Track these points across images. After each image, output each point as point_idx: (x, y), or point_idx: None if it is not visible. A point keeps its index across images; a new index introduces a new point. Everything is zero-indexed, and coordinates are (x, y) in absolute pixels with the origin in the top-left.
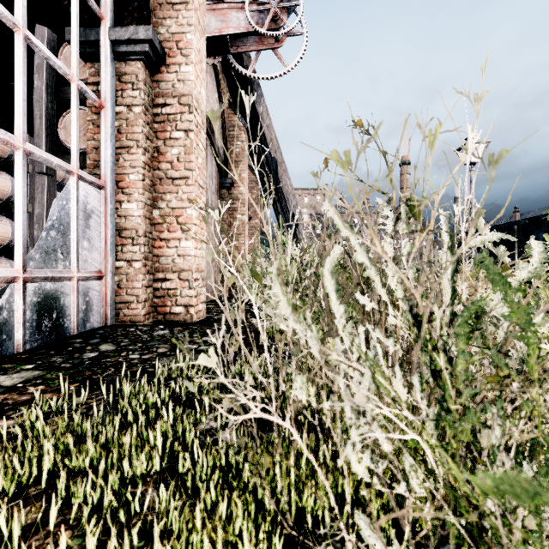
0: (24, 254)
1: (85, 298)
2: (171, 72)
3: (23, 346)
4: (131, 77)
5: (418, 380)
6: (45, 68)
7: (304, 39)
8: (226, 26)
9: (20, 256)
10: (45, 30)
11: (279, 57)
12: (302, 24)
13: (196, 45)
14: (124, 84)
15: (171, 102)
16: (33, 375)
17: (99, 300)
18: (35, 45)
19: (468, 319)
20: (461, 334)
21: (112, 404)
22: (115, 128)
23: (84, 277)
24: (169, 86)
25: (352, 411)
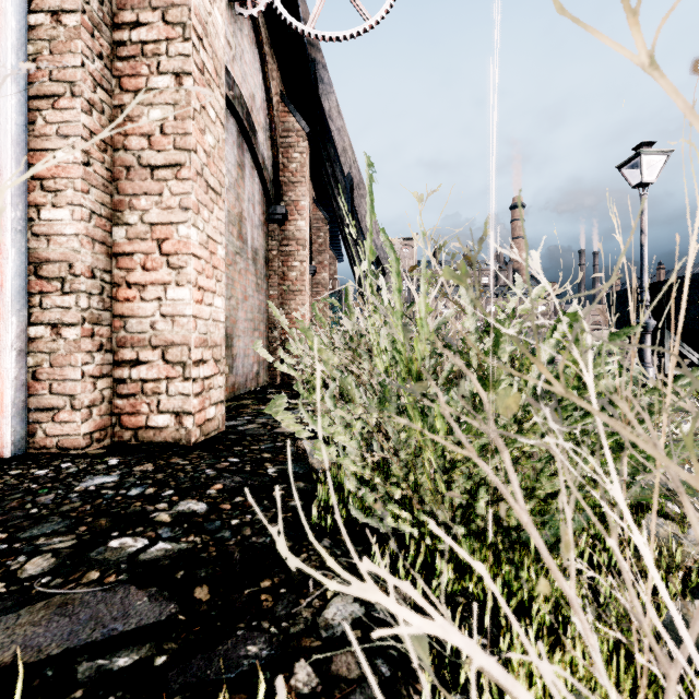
0: None
1: None
2: None
3: None
4: None
5: None
6: None
7: None
8: None
9: None
10: None
11: (356, 5)
12: None
13: None
14: None
15: (150, 19)
16: None
17: None
18: None
19: None
20: None
21: None
22: (27, 57)
23: None
24: None
25: None
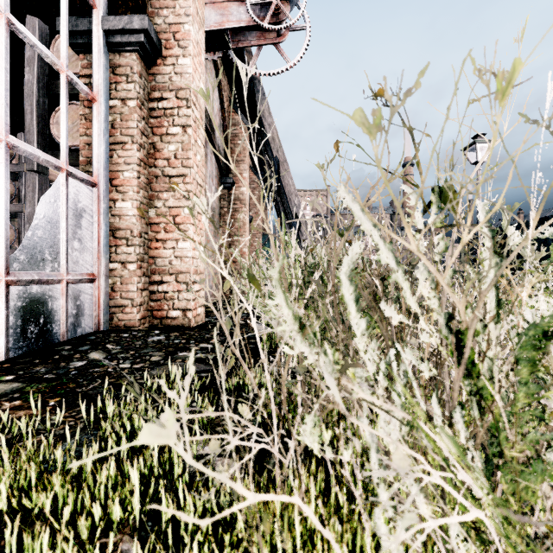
0: (7, 255)
1: (76, 302)
2: (167, 65)
3: (6, 354)
4: (126, 69)
5: (460, 415)
6: (36, 60)
7: (306, 34)
8: (226, 19)
9: (2, 258)
10: (37, 21)
11: (281, 53)
12: (305, 18)
13: (194, 37)
14: (118, 76)
15: (168, 96)
16: (11, 388)
17: (92, 304)
18: (19, 30)
19: (536, 340)
20: (525, 358)
21: (94, 423)
22: (108, 123)
23: (75, 280)
24: (166, 79)
25: (380, 462)
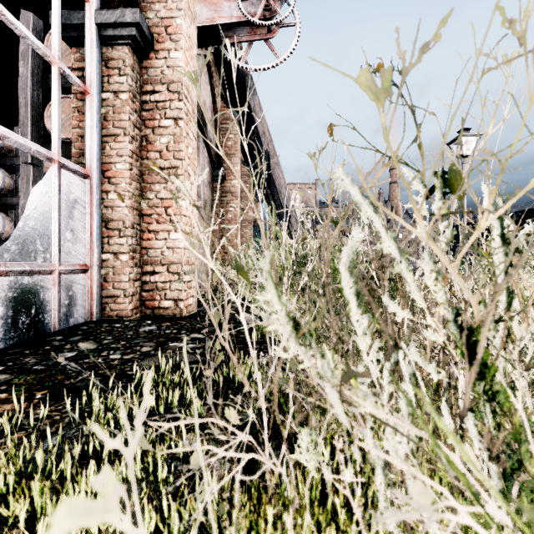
0: None
1: (68, 293)
2: (160, 58)
3: None
4: (118, 62)
5: (473, 422)
6: (30, 54)
7: (296, 30)
8: (217, 15)
9: None
10: (31, 15)
11: (271, 48)
12: (295, 15)
13: (185, 31)
14: (111, 70)
15: (160, 89)
16: None
17: (84, 294)
18: (10, 21)
19: None
20: None
21: (80, 418)
22: (101, 115)
23: (67, 270)
24: (158, 72)
25: (387, 481)
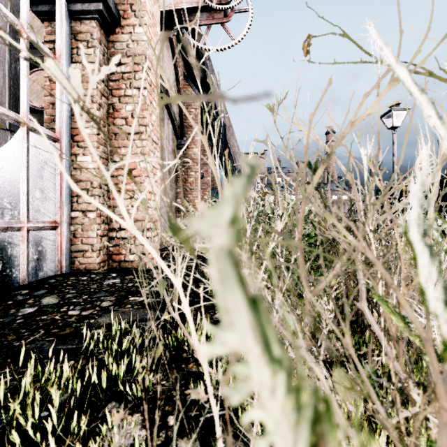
0: None
1: (37, 248)
2: (125, 33)
3: None
4: (86, 35)
5: None
6: (8, 30)
7: (249, 15)
8: (179, 1)
9: None
10: None
11: (227, 31)
12: (248, 2)
13: (149, 9)
14: (80, 42)
15: (126, 61)
16: None
17: (54, 249)
18: None
19: None
20: None
21: (15, 393)
22: None
23: (36, 227)
24: (123, 46)
25: None
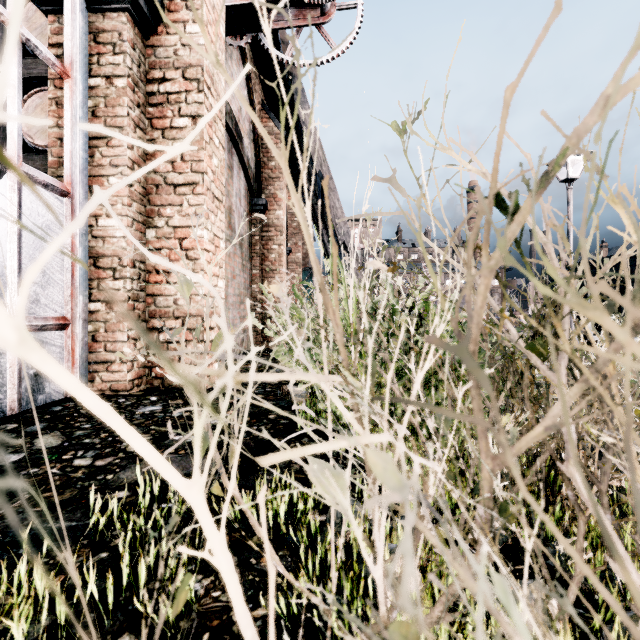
0: None
1: None
2: (172, 33)
3: None
4: (112, 36)
5: None
6: None
7: (358, 14)
8: None
9: None
10: None
11: (325, 37)
12: None
13: None
14: (102, 46)
15: (173, 76)
16: None
17: (62, 360)
18: None
19: None
20: None
21: None
22: (88, 109)
23: (33, 326)
24: (169, 53)
25: None
